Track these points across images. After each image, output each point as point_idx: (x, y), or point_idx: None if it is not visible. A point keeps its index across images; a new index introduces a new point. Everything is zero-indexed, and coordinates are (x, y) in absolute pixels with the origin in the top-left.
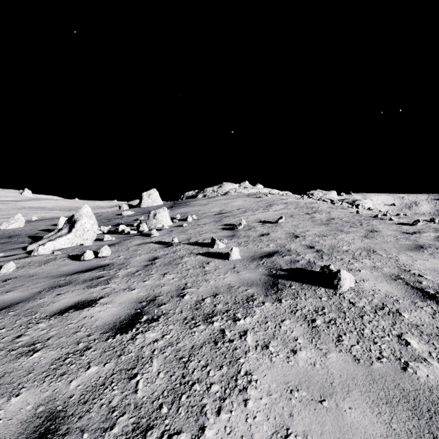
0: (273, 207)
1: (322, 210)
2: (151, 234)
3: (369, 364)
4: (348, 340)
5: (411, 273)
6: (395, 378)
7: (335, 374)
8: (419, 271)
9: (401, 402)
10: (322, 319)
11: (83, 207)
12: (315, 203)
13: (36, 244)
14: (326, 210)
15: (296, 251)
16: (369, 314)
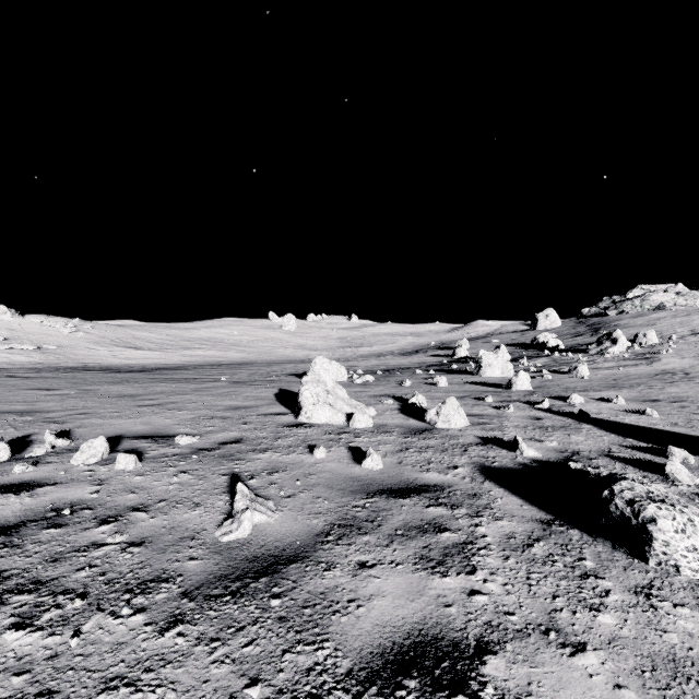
0: None
1: None
2: (670, 346)
3: None
4: None
5: None
6: None
7: None
8: None
9: None
10: None
11: (617, 330)
12: None
13: (593, 351)
14: None
15: None
16: None
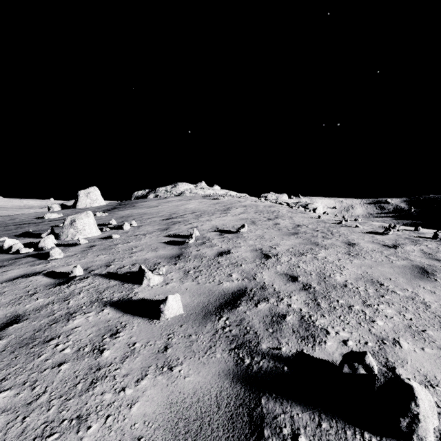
0: (231, 211)
1: (283, 214)
2: (50, 256)
3: None
4: None
5: None
6: None
7: None
8: None
9: None
10: None
11: None
12: (273, 206)
13: None
14: (287, 214)
15: (274, 288)
16: None
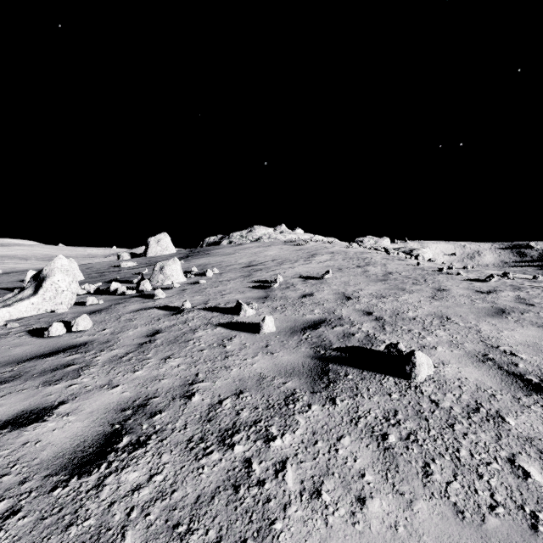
0: (316, 258)
1: (376, 261)
2: (155, 296)
3: (480, 521)
4: (439, 472)
5: (500, 350)
6: None
7: None
8: (510, 348)
9: None
10: (397, 433)
11: (56, 258)
12: (367, 253)
13: None
14: (380, 261)
15: (350, 319)
16: (461, 421)
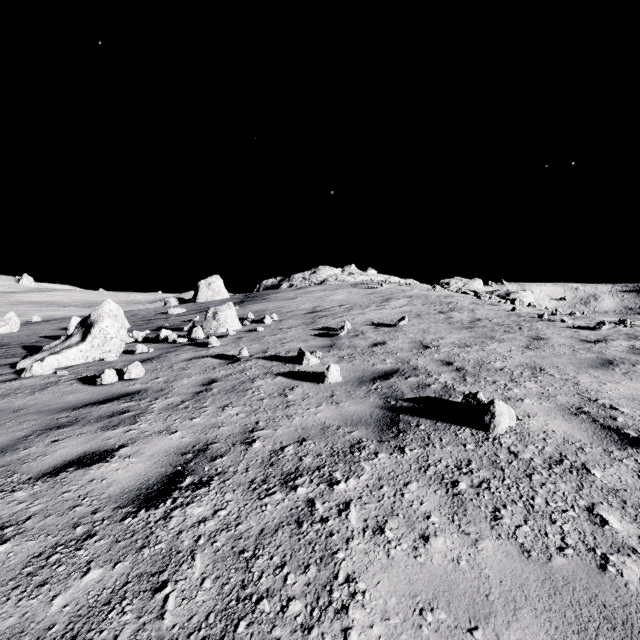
0: (391, 302)
1: (462, 307)
2: (209, 344)
3: (546, 560)
4: (510, 517)
5: (599, 403)
6: (589, 584)
7: (492, 579)
8: (611, 401)
9: (603, 629)
10: (468, 480)
11: (104, 302)
12: (452, 296)
13: (31, 359)
14: (468, 307)
15: (426, 369)
16: (540, 472)
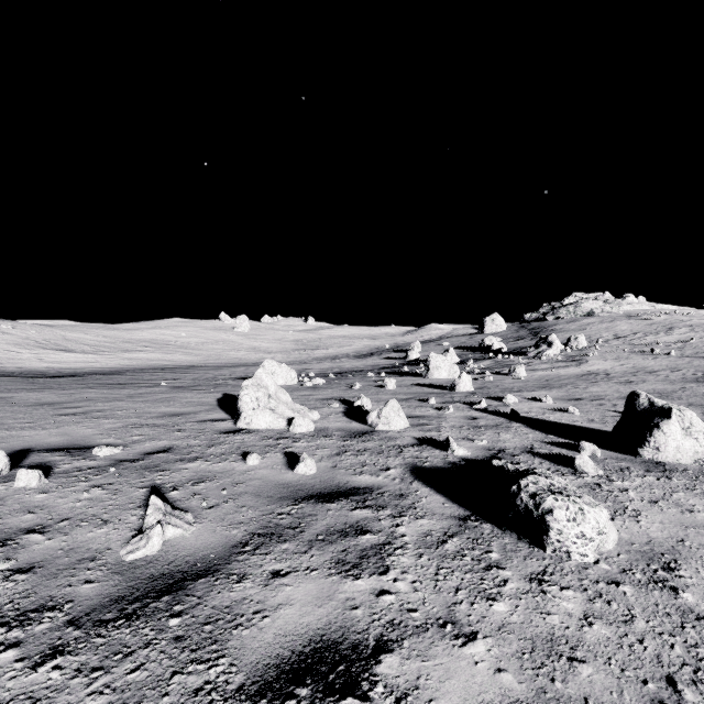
0: (675, 331)
1: None
2: (596, 349)
3: None
4: None
5: None
6: None
7: None
8: None
9: None
10: None
11: (552, 334)
12: None
13: (531, 354)
14: None
15: None
16: None
